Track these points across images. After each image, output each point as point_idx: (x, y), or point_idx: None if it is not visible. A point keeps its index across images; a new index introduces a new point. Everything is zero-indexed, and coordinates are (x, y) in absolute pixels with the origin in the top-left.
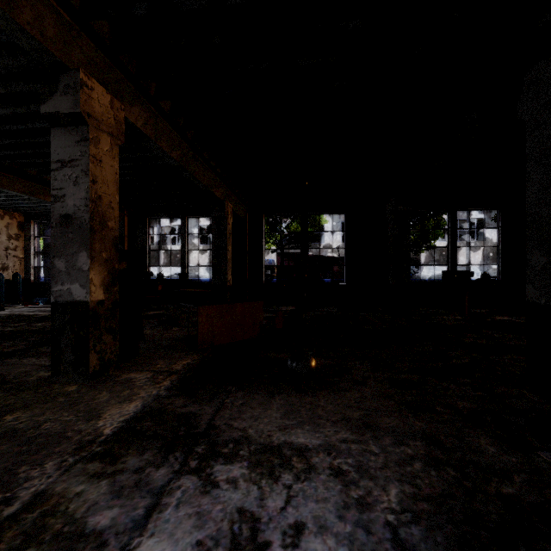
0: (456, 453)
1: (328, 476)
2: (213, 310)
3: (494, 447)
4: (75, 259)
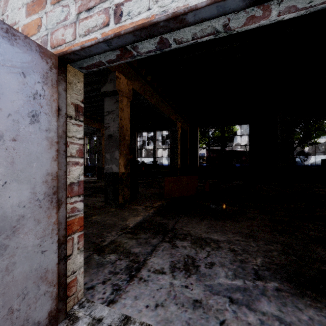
0: (300, 251)
1: (227, 251)
2: (172, 179)
3: (325, 252)
4: (113, 154)
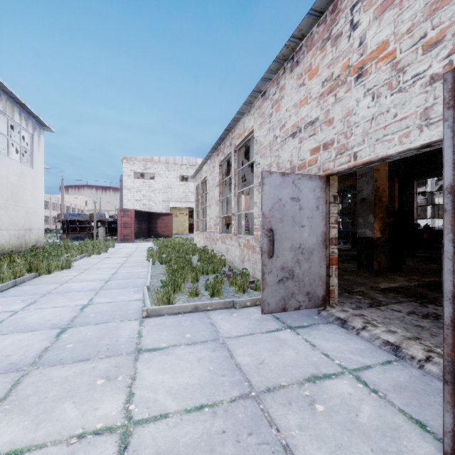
0: None
1: None
2: None
3: None
4: (367, 218)
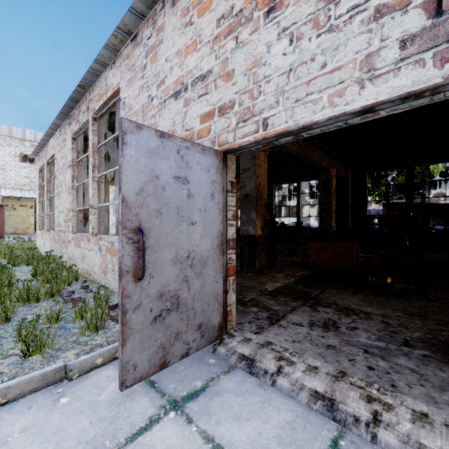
0: None
1: (378, 322)
2: (320, 245)
3: None
4: (250, 215)
